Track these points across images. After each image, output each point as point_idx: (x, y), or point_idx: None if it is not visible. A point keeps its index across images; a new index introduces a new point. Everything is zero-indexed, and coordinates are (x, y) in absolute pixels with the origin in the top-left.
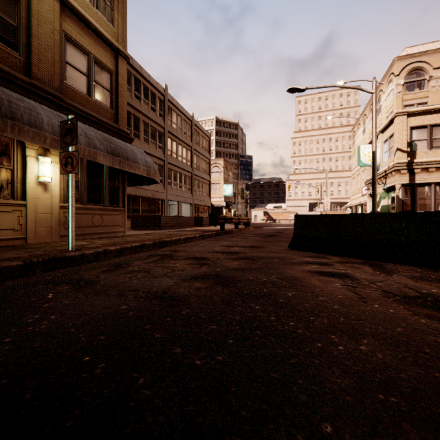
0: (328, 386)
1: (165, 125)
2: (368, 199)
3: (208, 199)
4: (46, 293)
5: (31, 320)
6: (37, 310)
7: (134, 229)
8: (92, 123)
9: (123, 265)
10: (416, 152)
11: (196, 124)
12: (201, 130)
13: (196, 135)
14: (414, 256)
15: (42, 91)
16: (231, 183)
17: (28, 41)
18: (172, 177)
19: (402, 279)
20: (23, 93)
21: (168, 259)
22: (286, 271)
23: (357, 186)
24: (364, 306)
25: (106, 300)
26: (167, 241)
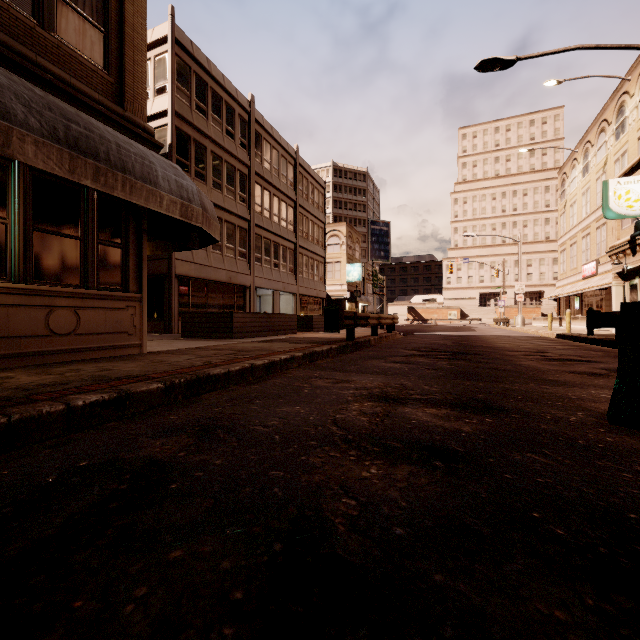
0: None
1: (250, 162)
2: (615, 282)
3: (322, 287)
4: None
5: None
6: None
7: (186, 338)
8: (42, 85)
9: None
10: None
11: (302, 164)
12: (311, 176)
13: (302, 183)
14: None
15: None
16: (358, 262)
17: None
18: (263, 248)
19: None
20: None
21: (93, 546)
22: None
23: (570, 264)
24: None
25: None
26: (215, 376)
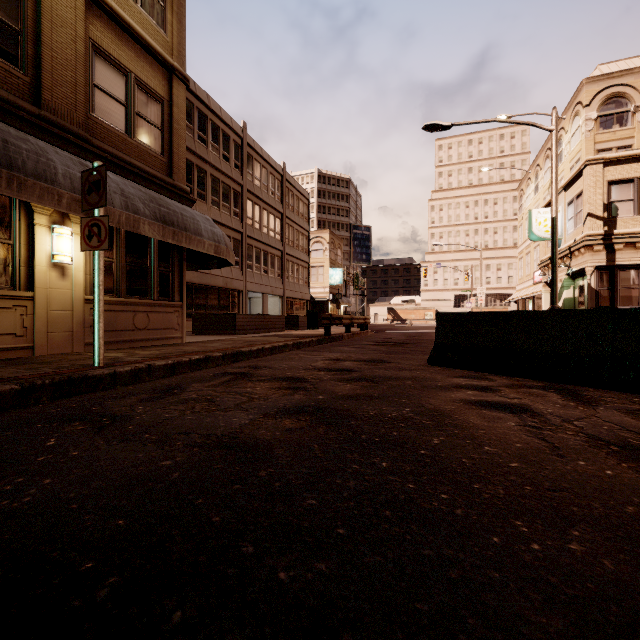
0: (525, 634)
1: (243, 181)
2: (544, 289)
3: (307, 290)
4: (45, 438)
5: (9, 486)
6: (24, 468)
7: (197, 334)
8: (133, 176)
9: (174, 390)
10: (618, 219)
11: (288, 179)
12: (297, 189)
13: (288, 196)
14: (627, 377)
15: (57, 128)
16: (340, 266)
17: (37, 53)
18: (254, 257)
19: (614, 415)
20: (29, 131)
21: (243, 380)
22: (427, 401)
23: (525, 270)
24: (561, 463)
25: (138, 449)
26: (244, 352)
